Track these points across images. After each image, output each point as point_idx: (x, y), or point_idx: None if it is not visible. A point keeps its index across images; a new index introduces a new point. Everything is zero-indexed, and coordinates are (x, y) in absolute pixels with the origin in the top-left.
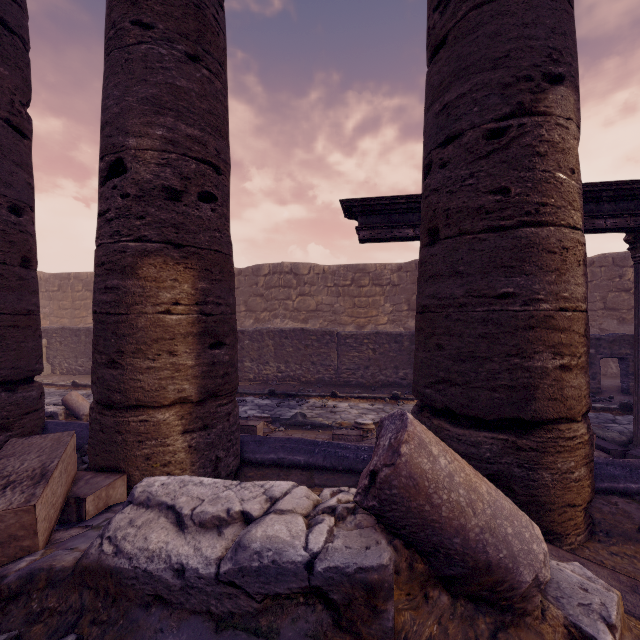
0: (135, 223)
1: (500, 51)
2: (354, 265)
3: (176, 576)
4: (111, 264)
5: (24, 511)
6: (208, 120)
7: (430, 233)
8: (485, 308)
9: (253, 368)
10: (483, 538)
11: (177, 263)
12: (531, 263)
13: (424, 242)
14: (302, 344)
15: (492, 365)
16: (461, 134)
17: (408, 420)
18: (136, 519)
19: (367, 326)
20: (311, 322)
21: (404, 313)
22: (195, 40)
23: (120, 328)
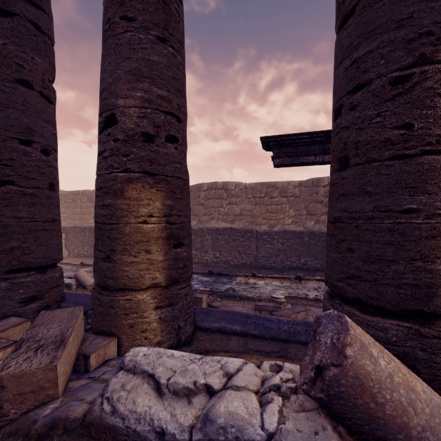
0: (123, 159)
1: (404, 13)
2: (267, 183)
3: (158, 437)
4: (106, 188)
5: (49, 369)
6: (172, 84)
7: (340, 161)
8: (391, 221)
9: (197, 255)
10: (425, 436)
11: (151, 187)
12: (433, 184)
13: (335, 168)
14: (231, 239)
15: (398, 267)
16: (369, 82)
17: (348, 324)
18: (126, 384)
19: (276, 226)
20: (236, 223)
21: (303, 216)
22: (163, 27)
23: (113, 233)
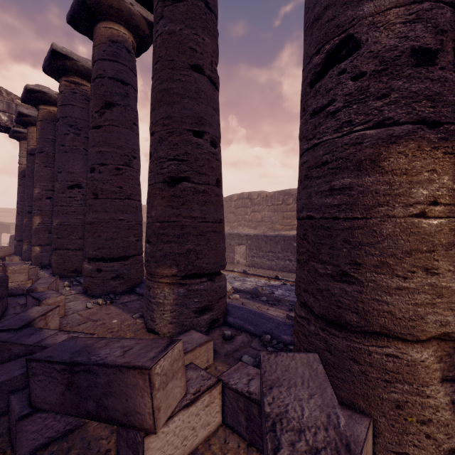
0: (374, 105)
1: None
2: None
3: None
4: (339, 161)
5: None
6: None
7: None
8: None
9: None
10: None
11: (434, 148)
12: None
13: None
14: None
15: None
16: None
17: None
18: None
19: None
20: None
21: None
22: None
23: (355, 235)
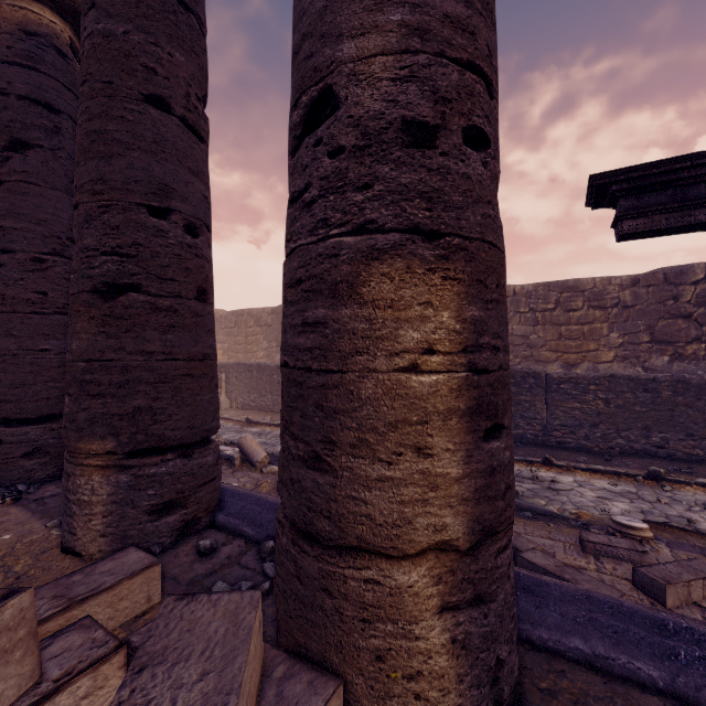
0: (354, 199)
1: None
2: (559, 282)
3: None
4: (313, 280)
5: None
6: None
7: None
8: None
9: None
10: None
11: (430, 270)
12: None
13: None
14: None
15: None
16: None
17: None
18: None
19: (580, 364)
20: None
21: (643, 346)
22: None
23: (329, 398)
